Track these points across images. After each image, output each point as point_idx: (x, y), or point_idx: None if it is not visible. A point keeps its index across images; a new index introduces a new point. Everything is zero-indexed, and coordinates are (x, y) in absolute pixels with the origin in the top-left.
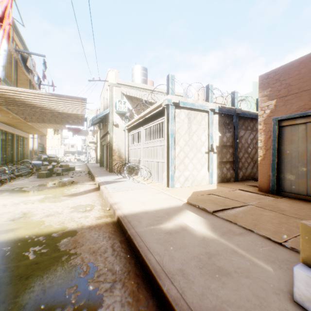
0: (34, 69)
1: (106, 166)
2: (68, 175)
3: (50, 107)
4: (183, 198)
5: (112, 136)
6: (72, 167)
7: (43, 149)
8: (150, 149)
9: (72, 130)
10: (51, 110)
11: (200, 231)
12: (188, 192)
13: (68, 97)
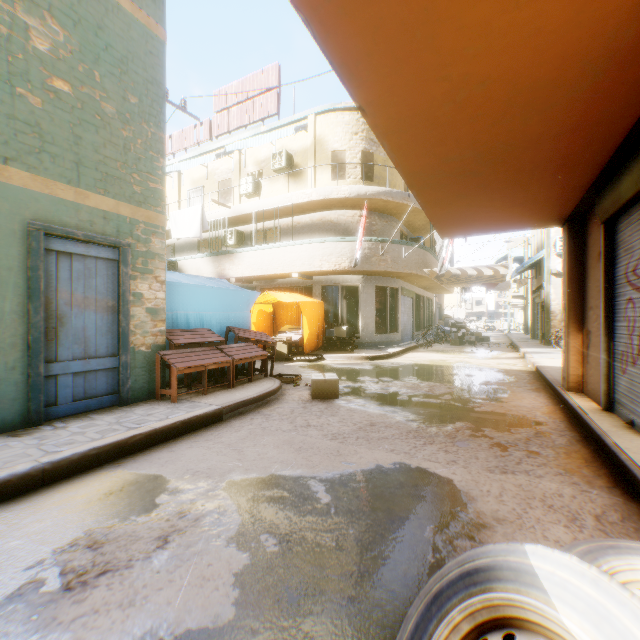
0: None
1: (539, 337)
2: (482, 345)
3: (471, 274)
4: None
5: (549, 292)
6: (485, 337)
7: (439, 312)
8: None
9: (485, 285)
10: (471, 275)
11: None
12: None
13: (490, 266)
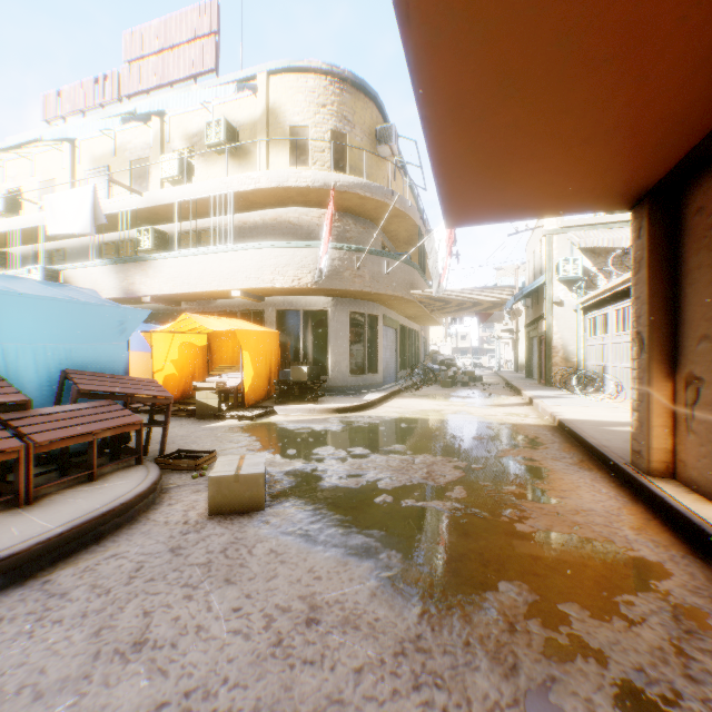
0: None
1: (538, 377)
2: (477, 387)
3: (468, 299)
4: None
5: (551, 323)
6: (478, 376)
7: (425, 347)
8: (624, 346)
9: (478, 316)
10: (467, 300)
11: None
12: None
13: (494, 288)
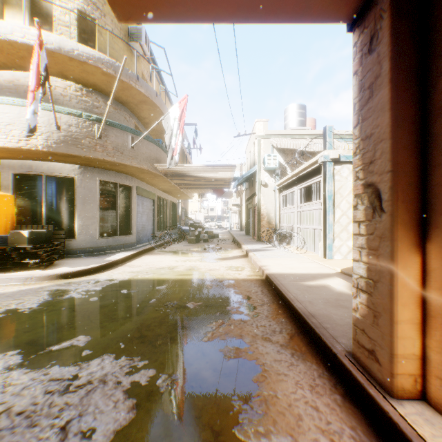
0: (186, 138)
1: (252, 234)
2: (213, 242)
3: (203, 176)
4: (337, 268)
5: (260, 198)
6: (216, 234)
7: (185, 214)
8: (306, 213)
9: (216, 193)
10: (203, 177)
11: (340, 289)
12: (349, 264)
13: (220, 166)
